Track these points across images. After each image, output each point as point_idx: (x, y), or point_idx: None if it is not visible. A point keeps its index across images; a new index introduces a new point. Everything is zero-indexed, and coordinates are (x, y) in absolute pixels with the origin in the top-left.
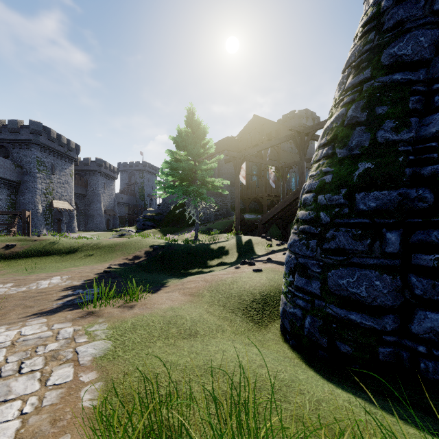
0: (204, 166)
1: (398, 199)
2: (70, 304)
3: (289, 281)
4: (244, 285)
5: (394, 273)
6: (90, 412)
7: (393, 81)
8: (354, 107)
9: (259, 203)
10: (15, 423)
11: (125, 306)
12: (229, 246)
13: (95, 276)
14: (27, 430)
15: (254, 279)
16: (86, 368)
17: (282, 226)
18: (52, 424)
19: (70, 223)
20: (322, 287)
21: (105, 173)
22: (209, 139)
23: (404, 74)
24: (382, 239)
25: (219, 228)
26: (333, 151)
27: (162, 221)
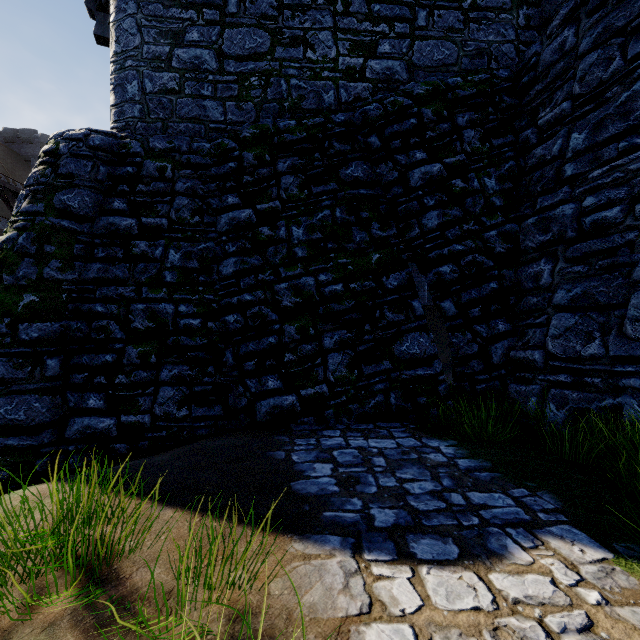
0: None
1: (61, 330)
2: None
3: None
4: None
5: (55, 393)
6: None
7: (62, 226)
8: (25, 236)
9: None
10: None
11: None
12: None
13: None
14: None
15: None
16: None
17: None
18: None
19: None
20: None
21: None
22: None
23: (71, 223)
24: (43, 366)
25: None
26: (1, 274)
27: None
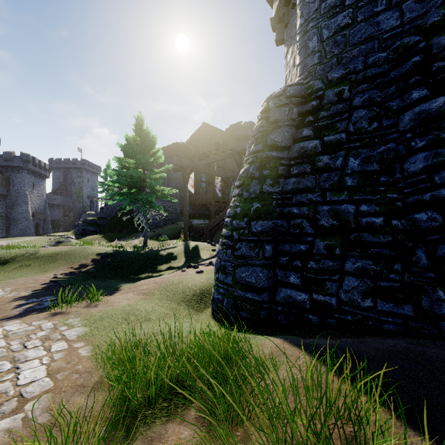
0: (154, 175)
1: (272, 226)
2: (32, 310)
3: (216, 277)
4: (188, 284)
5: (269, 268)
6: (89, 357)
7: (272, 156)
8: (253, 167)
9: (208, 208)
10: (42, 367)
11: (89, 306)
12: (177, 252)
13: (42, 286)
14: (53, 367)
15: (196, 279)
16: (75, 341)
17: None
18: (68, 364)
19: None
20: (233, 279)
21: (33, 170)
22: (158, 148)
23: (277, 153)
24: (263, 249)
25: (168, 234)
26: (242, 192)
27: (106, 226)
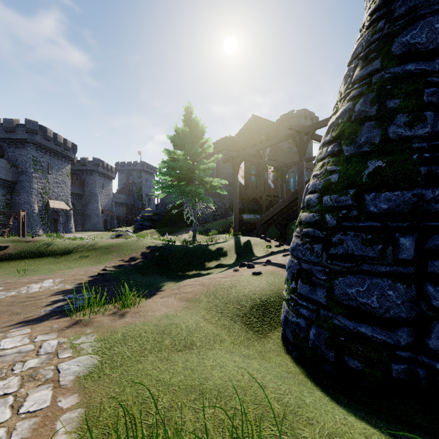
0: (202, 165)
1: (413, 200)
2: (59, 311)
3: (292, 288)
4: (243, 290)
5: (409, 282)
6: None
7: (406, 72)
8: (362, 101)
9: (258, 203)
10: None
11: (117, 314)
12: (227, 247)
13: (88, 279)
14: None
15: (253, 283)
16: (66, 390)
17: (281, 226)
18: None
19: (67, 223)
20: (328, 296)
21: (102, 172)
22: (207, 138)
23: (418, 64)
24: (395, 245)
25: (217, 229)
26: (339, 148)
27: (160, 221)
